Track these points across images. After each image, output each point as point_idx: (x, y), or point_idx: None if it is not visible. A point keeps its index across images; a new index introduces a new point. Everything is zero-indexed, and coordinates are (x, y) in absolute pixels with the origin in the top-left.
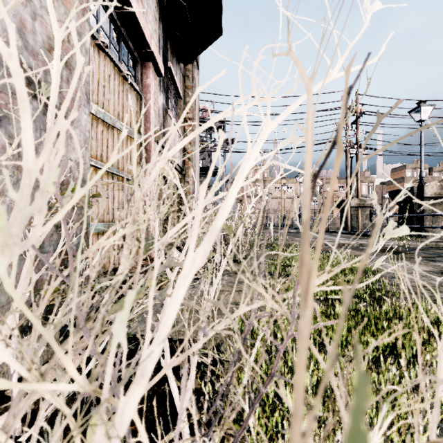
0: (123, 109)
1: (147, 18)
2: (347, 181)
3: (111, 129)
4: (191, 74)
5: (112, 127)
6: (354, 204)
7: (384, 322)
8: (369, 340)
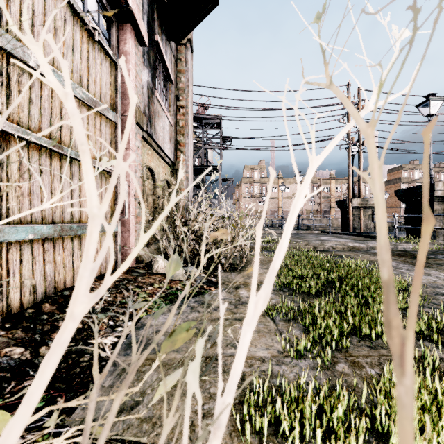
0: (88, 75)
1: None
2: (349, 180)
3: None
4: (184, 57)
5: None
6: (356, 204)
7: None
8: None
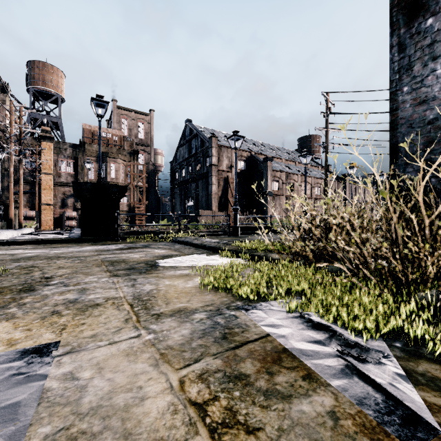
0: None
1: None
2: None
3: None
4: None
5: None
6: None
7: None
8: None
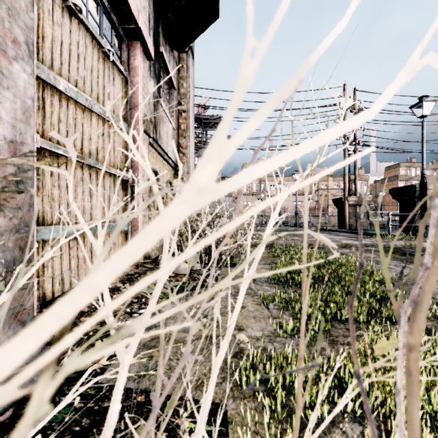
0: (104, 91)
1: None
2: (345, 179)
3: (88, 112)
4: (185, 64)
5: (89, 110)
6: (352, 202)
7: None
8: None
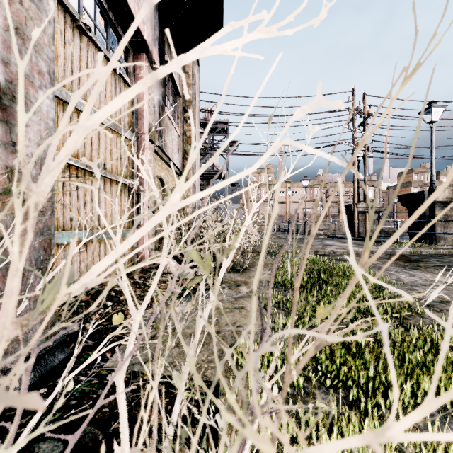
0: None
1: (140, 4)
2: (354, 185)
3: None
4: (191, 70)
5: None
6: (361, 209)
7: (417, 356)
8: (404, 386)
